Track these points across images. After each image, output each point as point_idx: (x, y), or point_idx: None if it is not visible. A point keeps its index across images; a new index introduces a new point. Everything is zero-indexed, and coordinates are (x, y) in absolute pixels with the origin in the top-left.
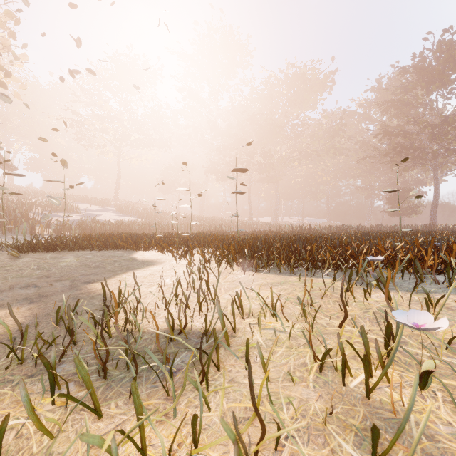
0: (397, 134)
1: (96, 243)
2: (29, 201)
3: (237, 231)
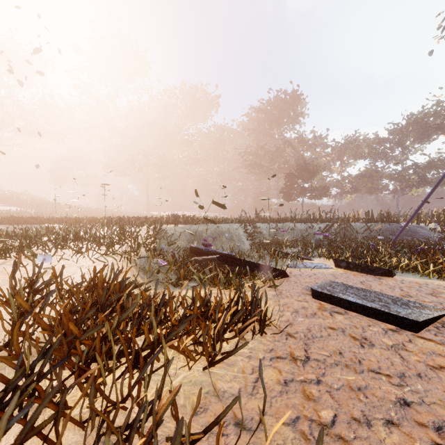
0: (252, 154)
1: (13, 220)
2: None
3: (105, 214)
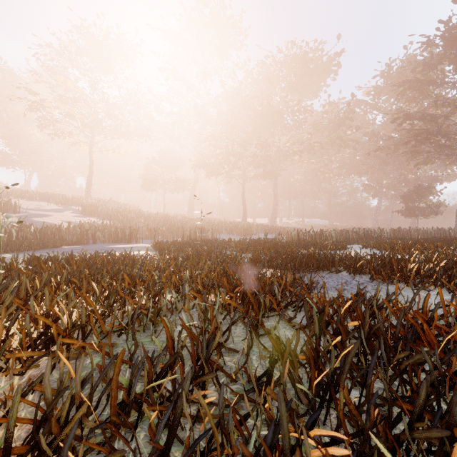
0: (422, 117)
1: None
2: None
3: None
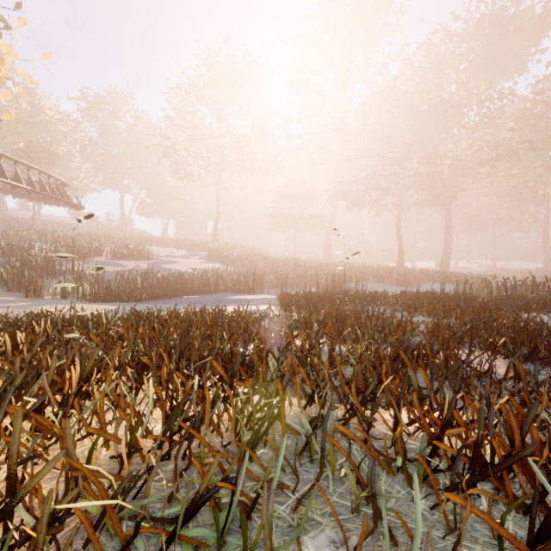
0: None
1: None
2: (97, 247)
3: None
